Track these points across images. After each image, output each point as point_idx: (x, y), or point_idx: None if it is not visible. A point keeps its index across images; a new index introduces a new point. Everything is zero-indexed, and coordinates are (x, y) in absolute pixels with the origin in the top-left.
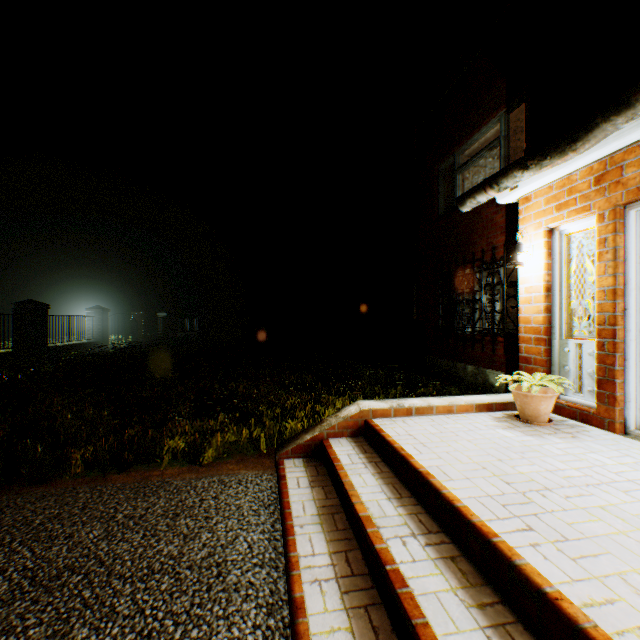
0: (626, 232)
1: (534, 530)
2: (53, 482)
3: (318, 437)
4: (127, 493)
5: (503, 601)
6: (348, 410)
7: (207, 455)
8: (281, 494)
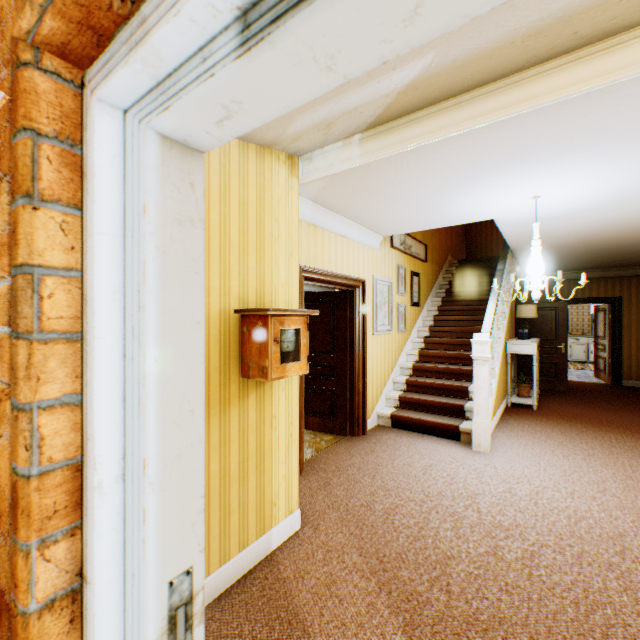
0: (88, 202)
1: None
2: None
3: None
4: None
5: None
6: None
7: None
8: None
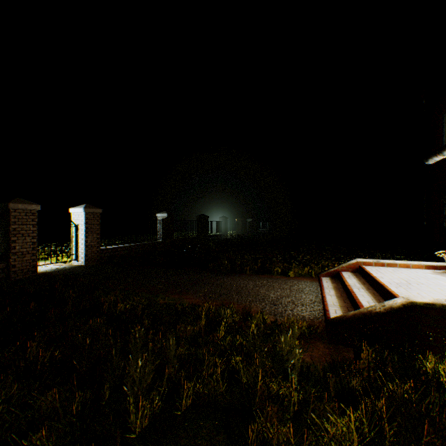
0: None
1: (400, 286)
2: (243, 274)
3: (336, 270)
4: (267, 278)
5: (382, 298)
6: (351, 261)
7: (290, 274)
8: (320, 283)
